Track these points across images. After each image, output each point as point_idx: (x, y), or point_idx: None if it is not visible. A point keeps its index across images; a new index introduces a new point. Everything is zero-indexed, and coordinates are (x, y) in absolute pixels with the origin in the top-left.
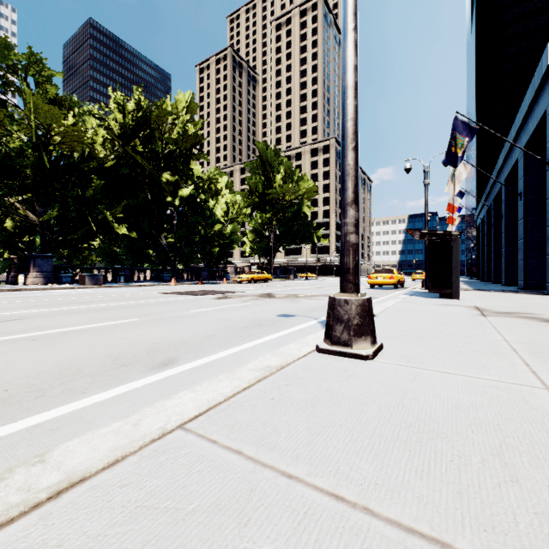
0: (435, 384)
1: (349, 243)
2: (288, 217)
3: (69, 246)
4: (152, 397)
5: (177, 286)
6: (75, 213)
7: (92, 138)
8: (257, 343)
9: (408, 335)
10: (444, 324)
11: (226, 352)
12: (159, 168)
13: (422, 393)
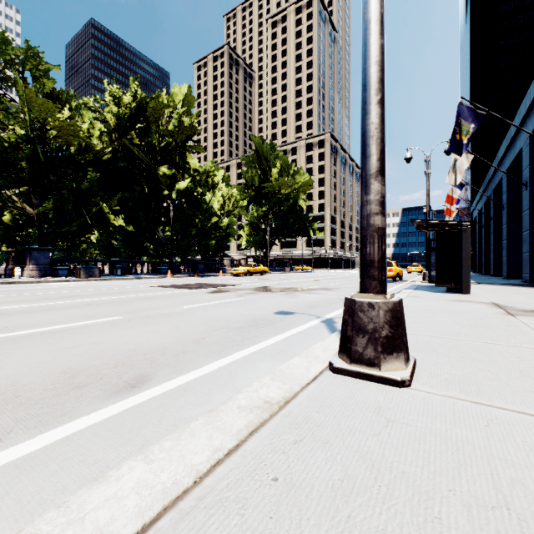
0: (529, 442)
1: (373, 227)
2: (284, 210)
3: (67, 239)
4: (94, 451)
5: (174, 278)
6: (71, 205)
7: (89, 131)
8: (252, 351)
9: (439, 344)
10: (473, 327)
11: (213, 366)
12: (155, 161)
13: (520, 465)
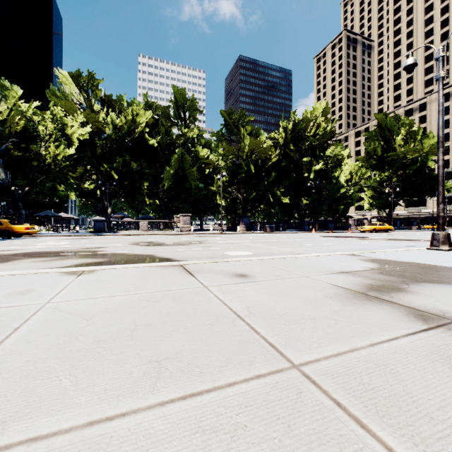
0: None
1: (439, 215)
2: (409, 174)
3: (252, 210)
4: None
5: (317, 233)
6: (261, 192)
7: None
8: None
9: None
10: None
11: None
12: (301, 156)
13: None
